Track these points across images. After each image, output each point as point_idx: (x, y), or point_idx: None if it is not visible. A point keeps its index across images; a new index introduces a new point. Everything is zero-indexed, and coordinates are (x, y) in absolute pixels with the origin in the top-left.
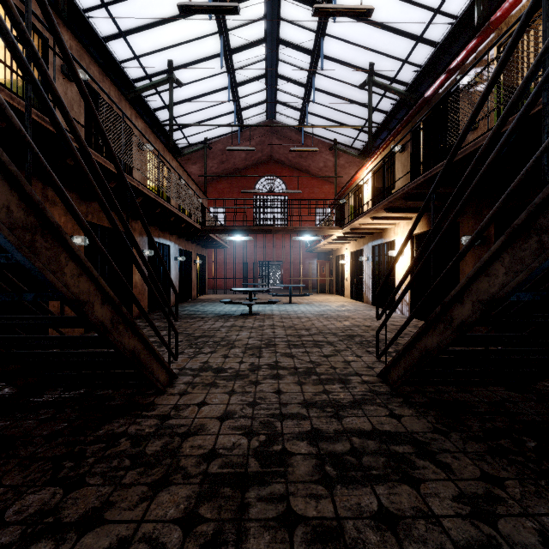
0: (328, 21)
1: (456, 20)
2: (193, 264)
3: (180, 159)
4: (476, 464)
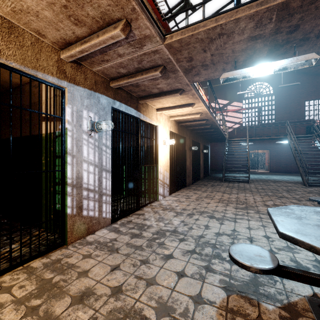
0: None
1: None
2: None
3: None
4: None
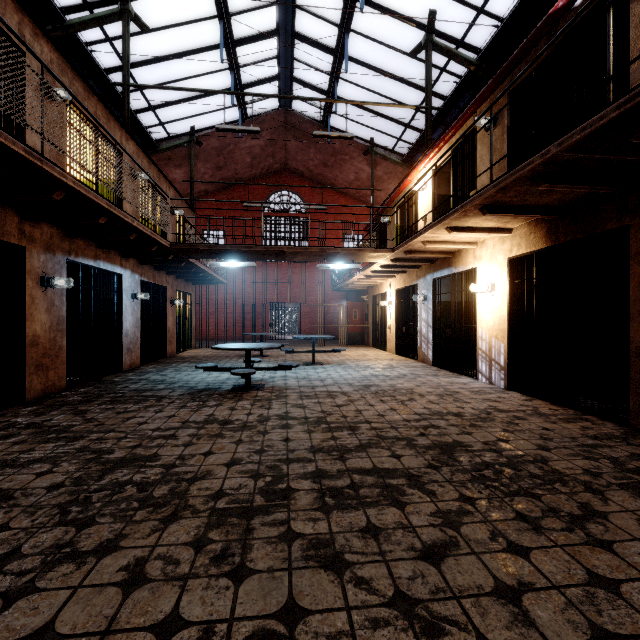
0: None
1: None
2: (169, 305)
3: (157, 158)
4: None
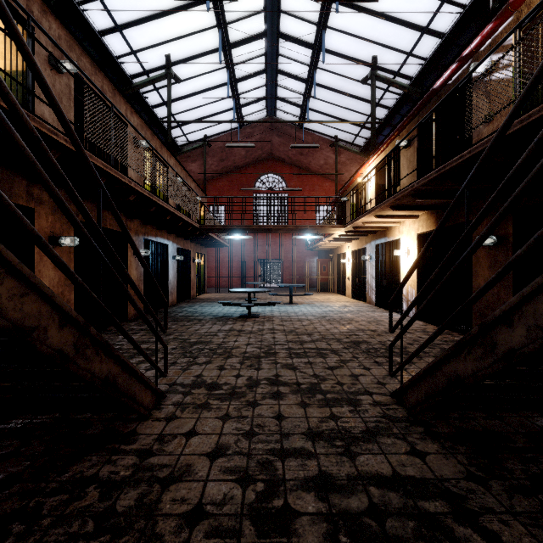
0: (331, 11)
1: (465, 8)
2: (192, 263)
3: (179, 157)
4: (532, 534)
